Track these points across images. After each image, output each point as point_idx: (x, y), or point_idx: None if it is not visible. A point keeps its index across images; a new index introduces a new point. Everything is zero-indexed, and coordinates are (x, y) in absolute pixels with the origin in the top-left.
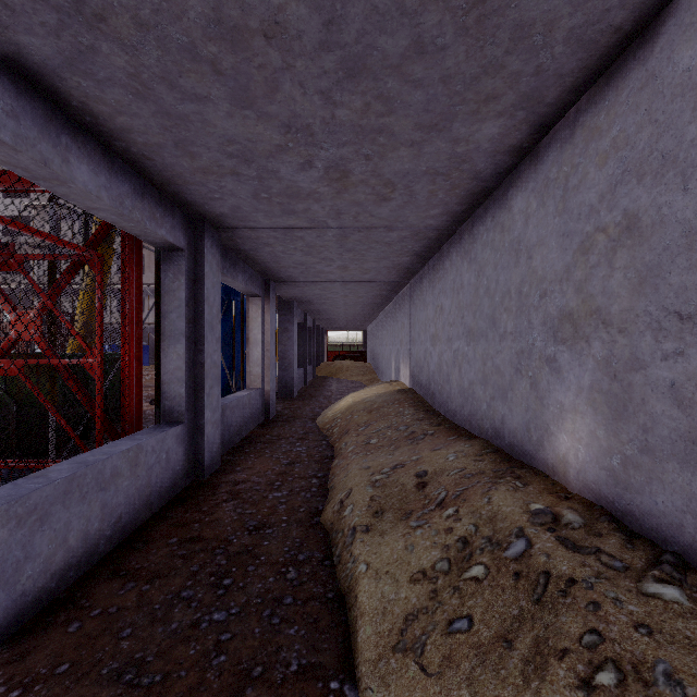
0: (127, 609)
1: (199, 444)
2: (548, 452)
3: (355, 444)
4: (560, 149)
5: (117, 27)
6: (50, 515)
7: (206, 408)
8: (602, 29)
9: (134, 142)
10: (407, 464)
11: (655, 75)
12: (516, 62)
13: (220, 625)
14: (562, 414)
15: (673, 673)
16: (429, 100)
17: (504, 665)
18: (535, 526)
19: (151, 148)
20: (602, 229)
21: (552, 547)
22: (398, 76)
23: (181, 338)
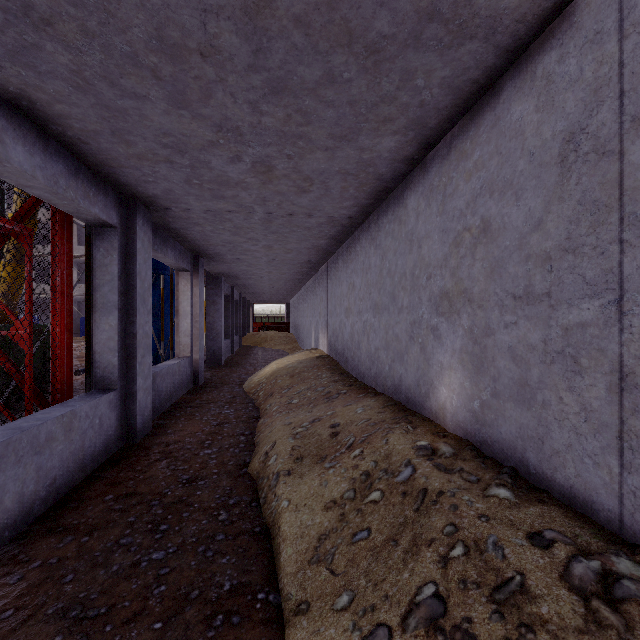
0: (68, 559)
1: (131, 410)
2: (432, 402)
3: (279, 405)
4: (440, 164)
5: (63, 32)
6: None
7: (138, 376)
8: (465, 81)
9: (71, 127)
10: (324, 418)
11: (500, 119)
12: (405, 96)
13: (159, 563)
14: (442, 371)
15: (498, 542)
16: (339, 117)
17: (391, 558)
18: (419, 457)
19: (88, 134)
20: (468, 229)
21: (430, 471)
22: (314, 97)
23: (113, 310)
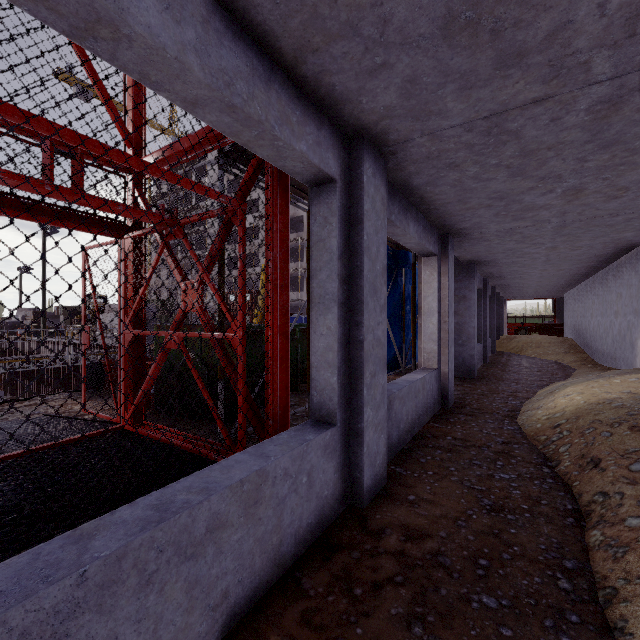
0: None
1: (357, 456)
2: None
3: None
4: None
5: None
6: (64, 638)
7: (365, 406)
8: None
9: None
10: None
11: None
12: None
13: None
14: None
15: None
16: None
17: None
18: None
19: None
20: None
21: None
22: None
23: (332, 305)
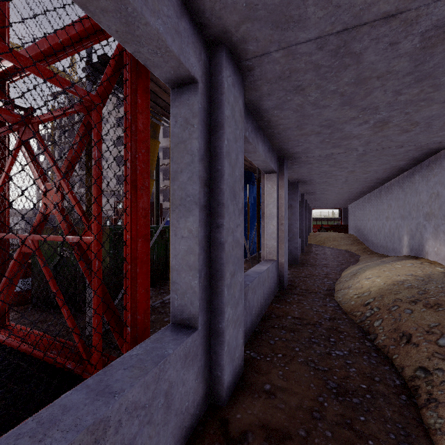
0: None
1: (217, 355)
2: None
3: None
4: None
5: None
6: None
7: (226, 306)
8: None
9: None
10: None
11: None
12: None
13: None
14: None
15: None
16: None
17: None
18: None
19: None
20: None
21: None
22: None
23: (193, 207)
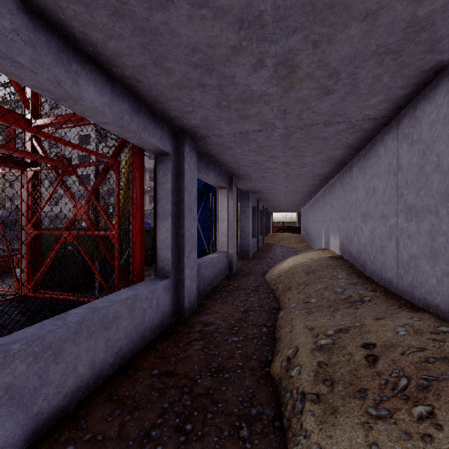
0: (109, 439)
1: (181, 293)
2: None
3: (297, 301)
4: None
5: None
6: (63, 351)
7: (185, 267)
8: None
9: (125, 66)
10: (351, 331)
11: None
12: None
13: None
14: None
15: None
16: None
17: None
18: None
19: (138, 70)
20: None
21: None
22: None
23: (168, 217)
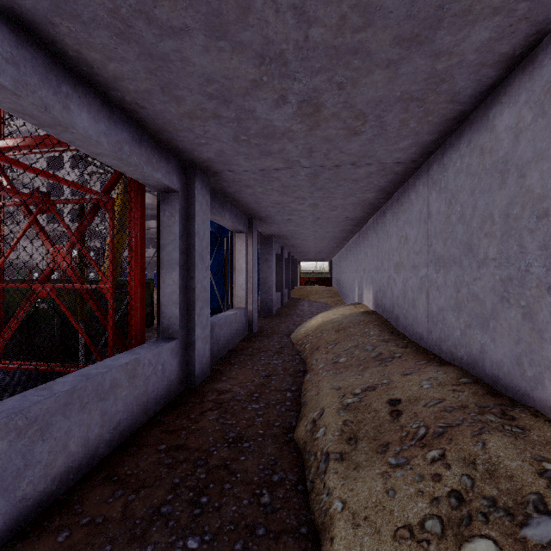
0: (112, 521)
1: (191, 357)
2: (550, 393)
3: (325, 362)
4: None
5: None
6: (51, 425)
7: (196, 326)
8: None
9: (127, 90)
10: (378, 388)
11: None
12: None
13: None
14: None
15: None
16: (413, 2)
17: None
18: None
19: (142, 96)
20: None
21: None
22: None
23: (175, 266)
